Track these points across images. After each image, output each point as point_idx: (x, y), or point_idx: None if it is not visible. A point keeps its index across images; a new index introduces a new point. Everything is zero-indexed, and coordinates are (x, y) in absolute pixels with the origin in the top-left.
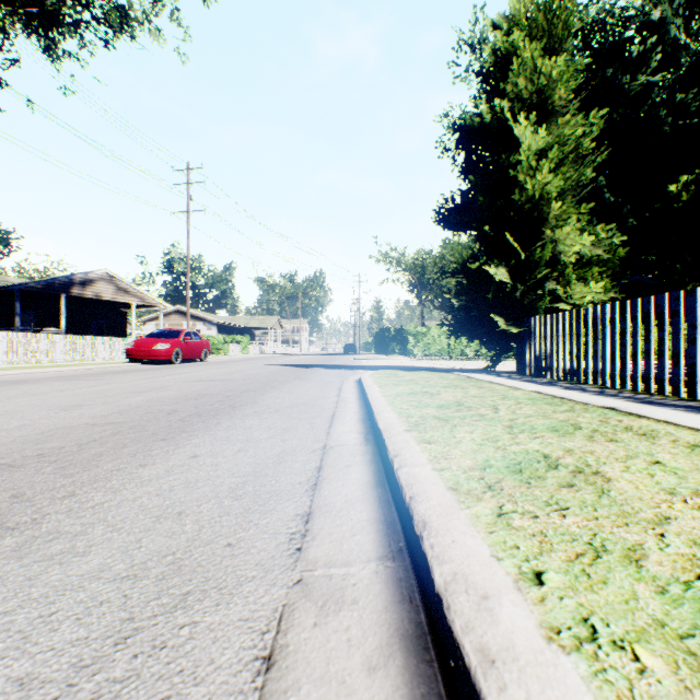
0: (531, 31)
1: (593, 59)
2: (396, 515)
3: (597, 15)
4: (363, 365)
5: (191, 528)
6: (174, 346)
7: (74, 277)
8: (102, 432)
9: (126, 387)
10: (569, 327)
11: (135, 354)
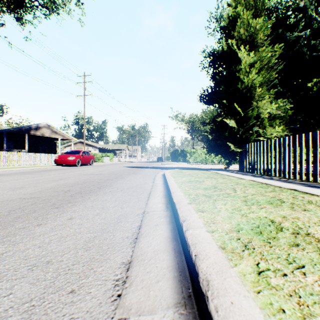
0: (246, 6)
1: (272, 25)
2: (185, 263)
3: (274, 5)
4: (166, 167)
5: (51, 276)
6: (77, 158)
7: (32, 126)
8: (26, 203)
9: (49, 178)
10: (266, 148)
11: (58, 162)
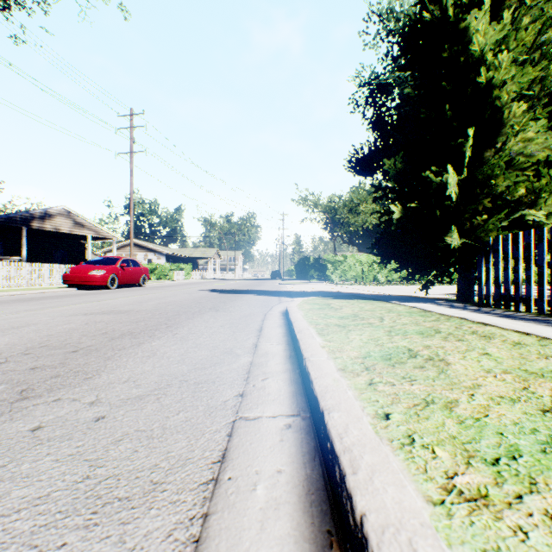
0: None
1: None
2: None
3: None
4: (288, 291)
5: None
6: (109, 272)
7: (34, 212)
8: None
9: None
10: None
11: (70, 280)
